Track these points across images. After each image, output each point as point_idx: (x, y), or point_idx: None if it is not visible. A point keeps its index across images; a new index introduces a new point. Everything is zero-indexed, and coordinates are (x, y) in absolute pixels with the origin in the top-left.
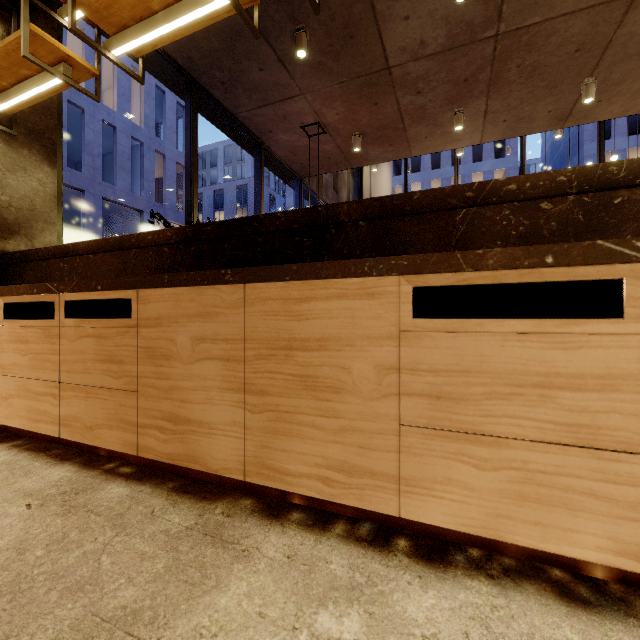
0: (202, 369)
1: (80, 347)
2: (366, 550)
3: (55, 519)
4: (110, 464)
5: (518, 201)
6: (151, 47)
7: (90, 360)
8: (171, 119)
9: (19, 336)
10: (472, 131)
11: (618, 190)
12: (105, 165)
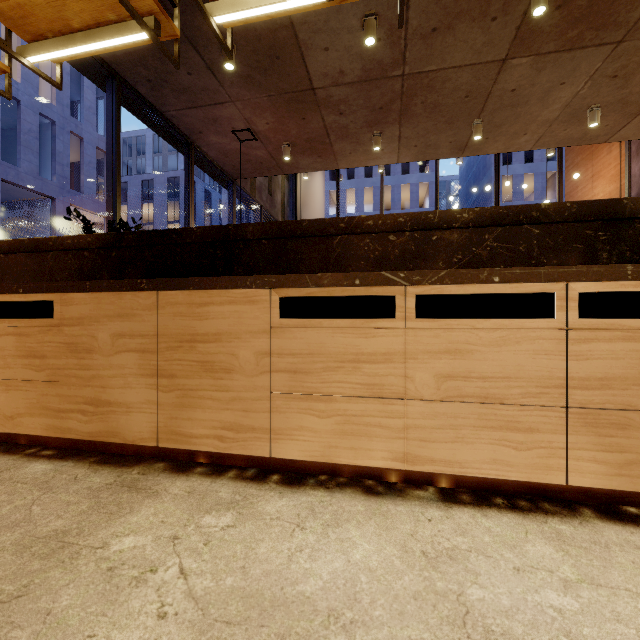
0: (121, 360)
1: None
2: (248, 483)
3: None
4: (31, 450)
5: (375, 233)
6: (70, 57)
7: (11, 356)
8: (90, 99)
9: None
10: (390, 152)
11: (435, 231)
12: (5, 142)
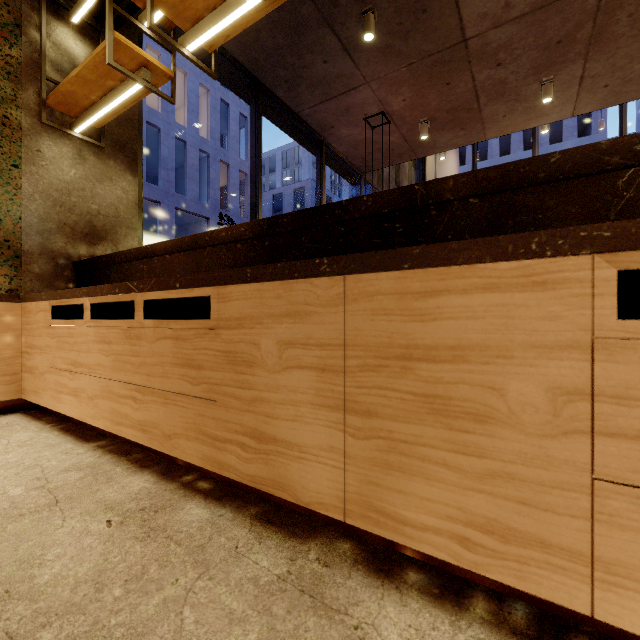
0: (291, 379)
1: (158, 349)
2: None
3: (134, 544)
4: (188, 476)
5: None
6: (223, 39)
7: (168, 363)
8: (234, 130)
9: (103, 336)
10: (562, 103)
11: None
12: (177, 178)
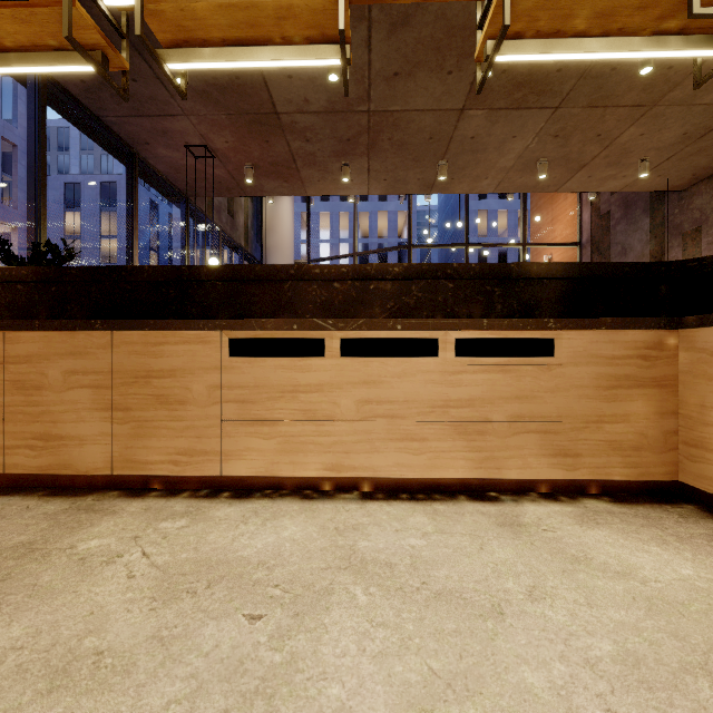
0: (74, 395)
1: None
2: (201, 500)
3: None
4: None
5: (321, 280)
6: None
7: None
8: None
9: None
10: (360, 183)
11: (372, 281)
12: None
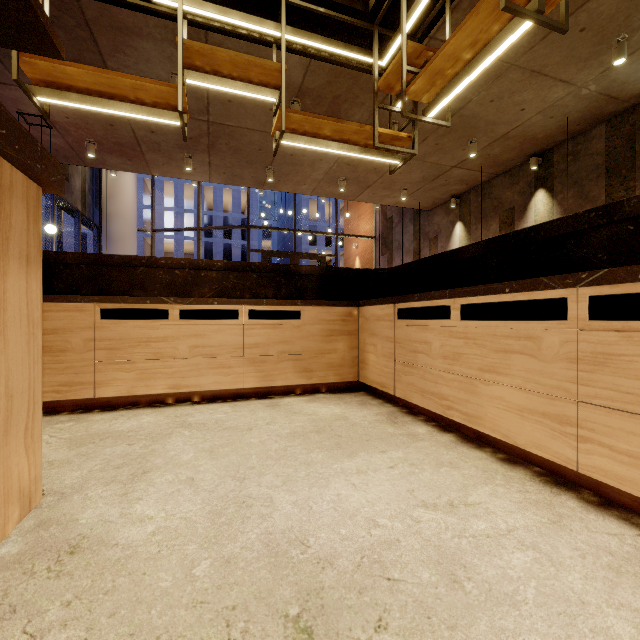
0: None
1: None
2: (79, 414)
3: None
4: None
5: (166, 268)
6: None
7: None
8: None
9: None
10: (202, 172)
11: (203, 270)
12: None
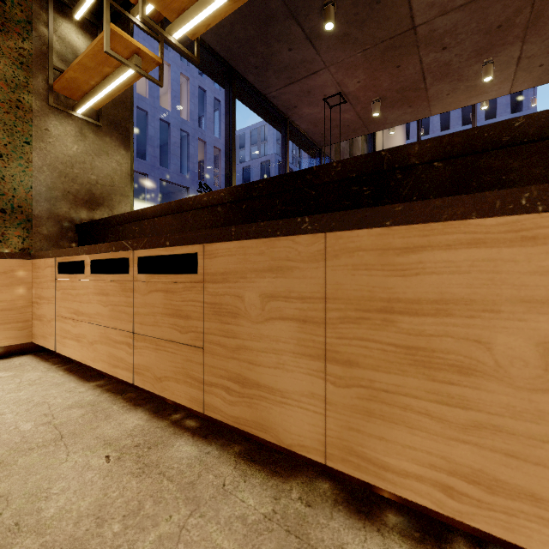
0: (273, 330)
1: (150, 301)
2: None
3: (130, 480)
4: (176, 414)
5: None
6: (205, 27)
7: (159, 313)
8: (210, 112)
9: (101, 289)
10: (501, 81)
11: None
12: (162, 154)
